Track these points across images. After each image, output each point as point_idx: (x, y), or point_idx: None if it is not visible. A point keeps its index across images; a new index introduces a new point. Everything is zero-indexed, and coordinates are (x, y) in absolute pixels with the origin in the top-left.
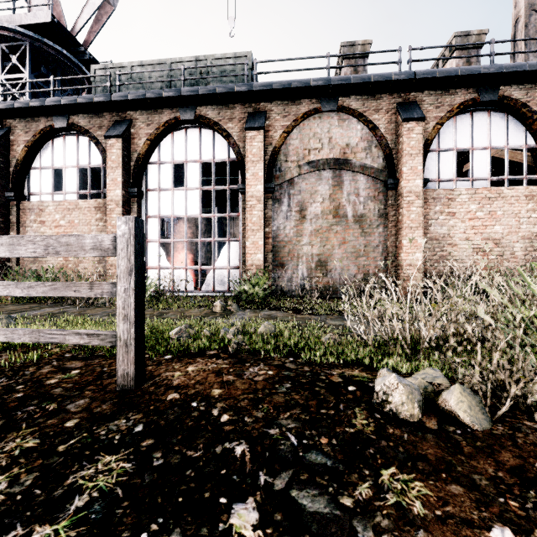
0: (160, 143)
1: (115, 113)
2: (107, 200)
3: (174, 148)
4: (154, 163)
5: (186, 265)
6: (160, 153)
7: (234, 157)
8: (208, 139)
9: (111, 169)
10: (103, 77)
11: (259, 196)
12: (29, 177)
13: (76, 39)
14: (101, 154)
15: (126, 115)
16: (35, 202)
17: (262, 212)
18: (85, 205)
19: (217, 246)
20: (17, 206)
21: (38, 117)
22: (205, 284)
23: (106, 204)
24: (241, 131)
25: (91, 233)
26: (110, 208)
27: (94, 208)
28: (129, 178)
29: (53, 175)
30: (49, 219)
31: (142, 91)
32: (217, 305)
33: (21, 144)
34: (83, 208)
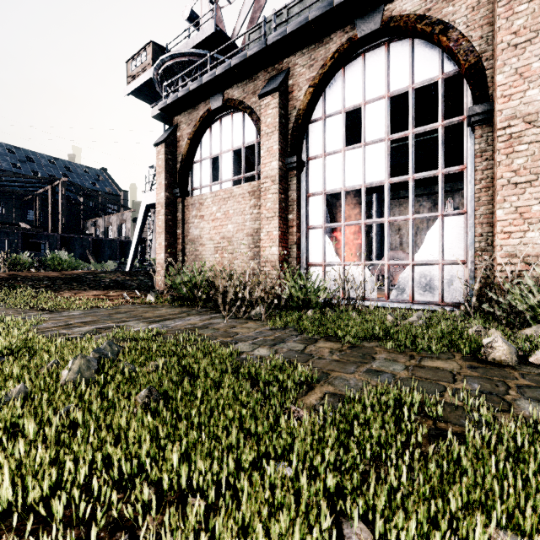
0: (325, 89)
1: (270, 68)
2: (262, 178)
3: (344, 90)
4: (317, 119)
5: (364, 260)
6: (325, 104)
7: (453, 68)
8: (401, 56)
9: (265, 136)
10: (257, 40)
11: (532, 112)
12: (192, 172)
13: (235, 43)
14: (255, 125)
15: (282, 65)
16: (196, 196)
17: (539, 144)
18: (239, 192)
19: (375, 241)
20: (182, 203)
21: (198, 105)
22: (395, 288)
23: (261, 182)
24: (473, 9)
25: (245, 224)
26: (264, 187)
27: (248, 193)
28: (286, 145)
29: (211, 165)
30: (207, 213)
31: (304, 15)
32: (496, 347)
33: (185, 138)
34: (237, 195)
